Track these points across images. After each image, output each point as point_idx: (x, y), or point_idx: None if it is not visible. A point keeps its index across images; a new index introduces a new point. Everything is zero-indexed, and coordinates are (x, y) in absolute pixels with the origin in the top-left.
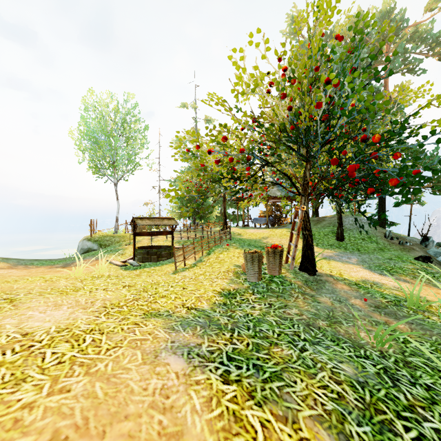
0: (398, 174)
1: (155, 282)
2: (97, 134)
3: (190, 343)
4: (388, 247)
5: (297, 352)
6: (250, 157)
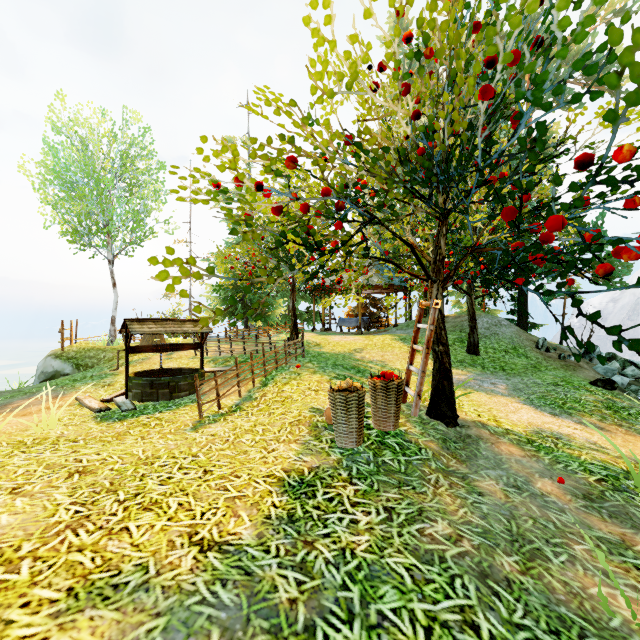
0: None
1: (147, 457)
2: (75, 175)
3: None
4: (545, 363)
5: None
6: (342, 203)
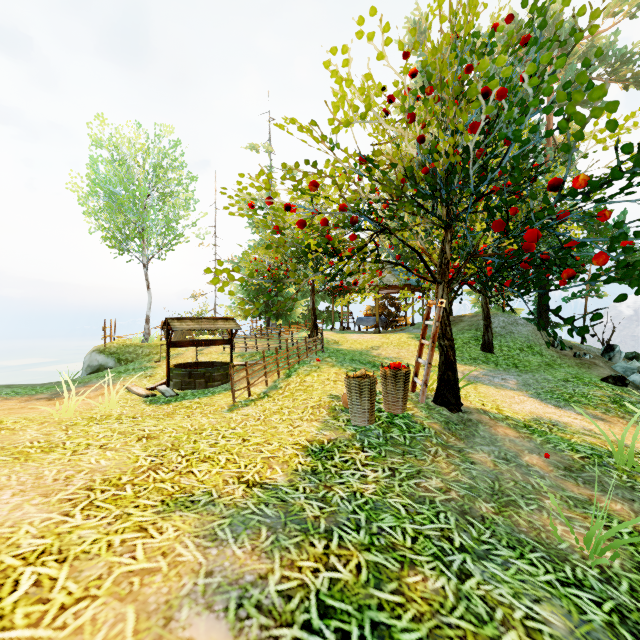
0: (610, 246)
1: (196, 429)
2: (115, 187)
3: (245, 574)
4: (559, 361)
5: (453, 582)
6: (356, 218)
